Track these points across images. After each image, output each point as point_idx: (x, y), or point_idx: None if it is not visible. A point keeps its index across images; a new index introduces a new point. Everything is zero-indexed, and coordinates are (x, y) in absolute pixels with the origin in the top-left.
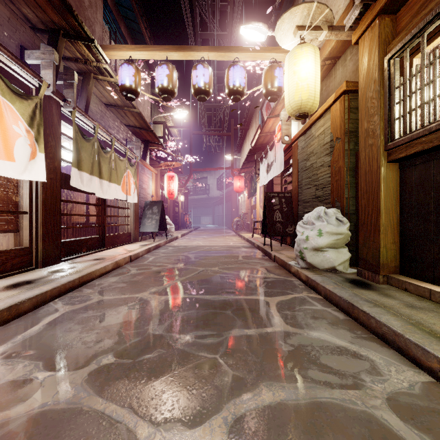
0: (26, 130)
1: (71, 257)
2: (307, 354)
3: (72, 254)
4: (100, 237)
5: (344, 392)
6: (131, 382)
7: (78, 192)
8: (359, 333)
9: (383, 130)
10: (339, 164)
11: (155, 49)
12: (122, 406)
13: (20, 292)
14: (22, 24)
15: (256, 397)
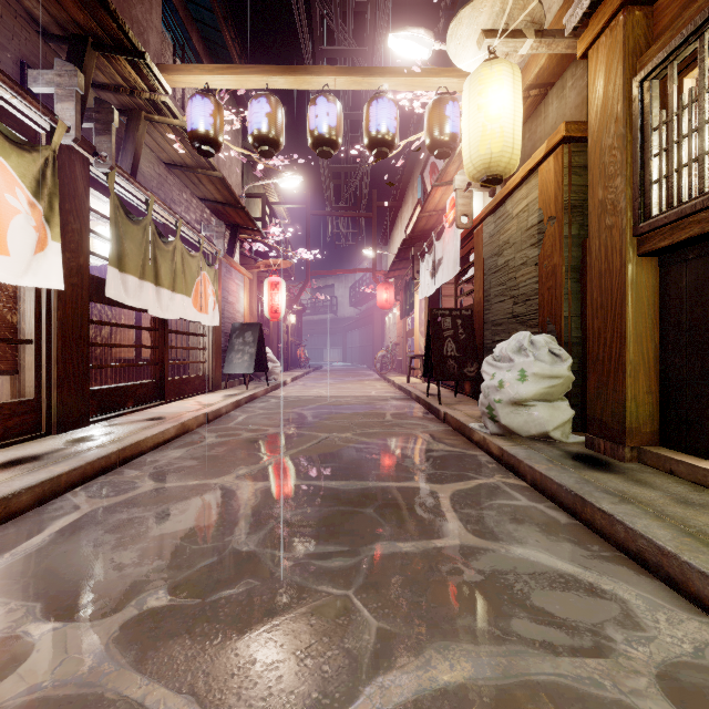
0: (29, 202)
1: (108, 416)
2: (508, 588)
3: (110, 410)
4: (156, 382)
5: (579, 662)
6: (196, 643)
7: (122, 309)
8: (595, 550)
9: (631, 202)
10: (553, 261)
11: (247, 72)
12: (176, 691)
13: (14, 476)
14: (23, 26)
15: (421, 673)
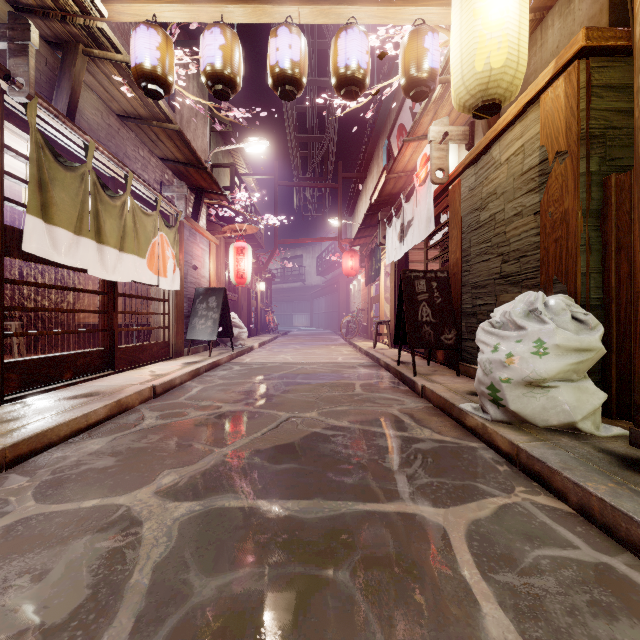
0: None
1: (32, 392)
2: None
3: (38, 384)
4: (104, 351)
5: None
6: None
7: (85, 274)
8: None
9: None
10: (563, 206)
11: (198, 0)
12: None
13: None
14: None
15: None
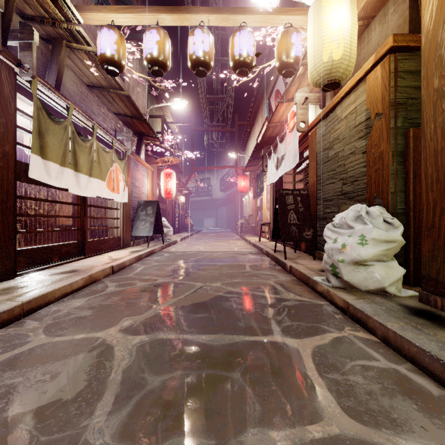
0: None
1: (34, 269)
2: None
3: (37, 264)
4: (78, 243)
5: None
6: None
7: (63, 191)
8: None
9: None
10: (380, 148)
11: (142, 11)
12: None
13: None
14: None
15: None
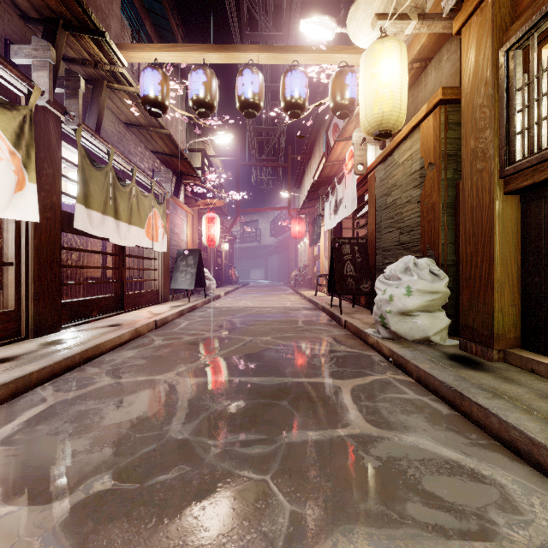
0: (9, 151)
1: (77, 323)
2: (402, 474)
3: (78, 318)
4: (116, 296)
5: (468, 545)
6: (132, 526)
7: (91, 239)
8: (474, 438)
9: (498, 150)
10: (432, 199)
11: (187, 49)
12: None
13: None
14: (7, 10)
15: None
